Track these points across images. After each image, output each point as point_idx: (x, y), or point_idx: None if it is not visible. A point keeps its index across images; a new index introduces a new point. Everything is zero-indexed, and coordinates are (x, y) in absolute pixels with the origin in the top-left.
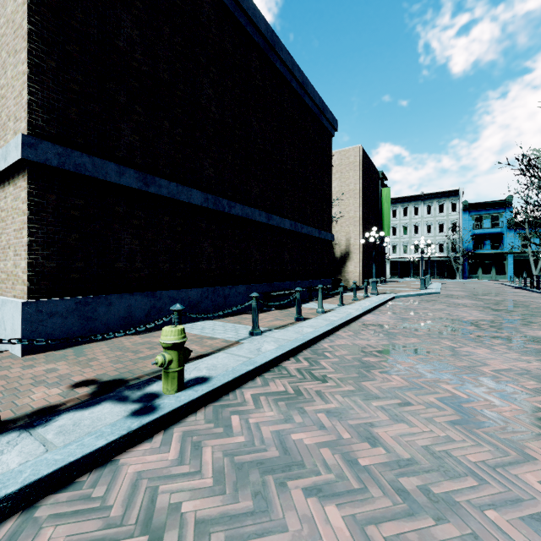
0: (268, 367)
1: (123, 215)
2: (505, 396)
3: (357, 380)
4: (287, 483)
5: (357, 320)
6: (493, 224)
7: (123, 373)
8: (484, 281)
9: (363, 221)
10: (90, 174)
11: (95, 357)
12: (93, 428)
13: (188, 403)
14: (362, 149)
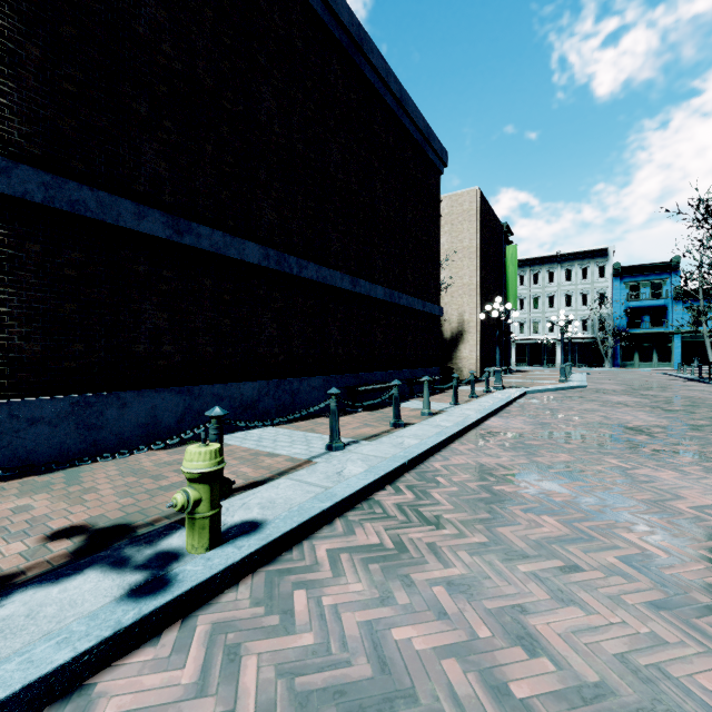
0: (353, 502)
1: (145, 277)
2: None
3: (489, 525)
4: None
5: (478, 426)
6: (654, 294)
7: (132, 513)
8: (643, 371)
9: (482, 290)
10: (94, 216)
11: (95, 485)
12: (58, 622)
13: (225, 571)
14: (480, 192)
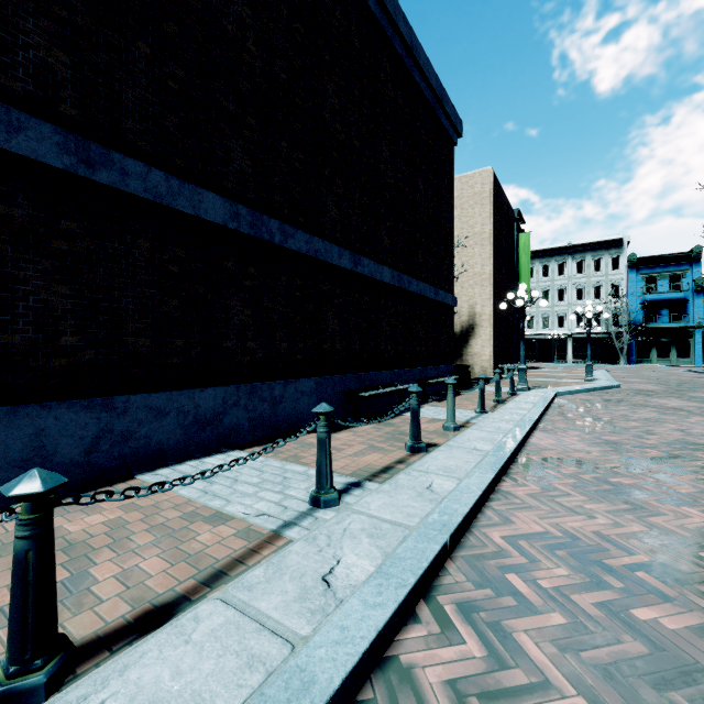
0: (354, 687)
1: (25, 227)
2: None
3: None
4: None
5: (524, 447)
6: (672, 286)
7: None
8: (662, 368)
9: (495, 280)
10: None
11: None
12: None
13: None
14: (493, 173)
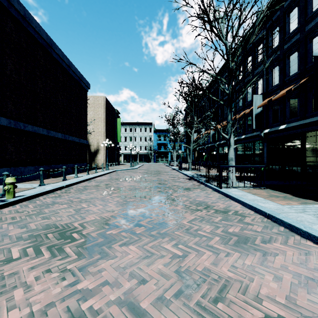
0: (49, 192)
1: None
2: (119, 189)
3: (81, 192)
4: (54, 205)
5: (92, 179)
6: (164, 139)
7: None
8: (161, 163)
9: (106, 134)
10: None
11: None
12: None
13: (19, 199)
14: (105, 98)
